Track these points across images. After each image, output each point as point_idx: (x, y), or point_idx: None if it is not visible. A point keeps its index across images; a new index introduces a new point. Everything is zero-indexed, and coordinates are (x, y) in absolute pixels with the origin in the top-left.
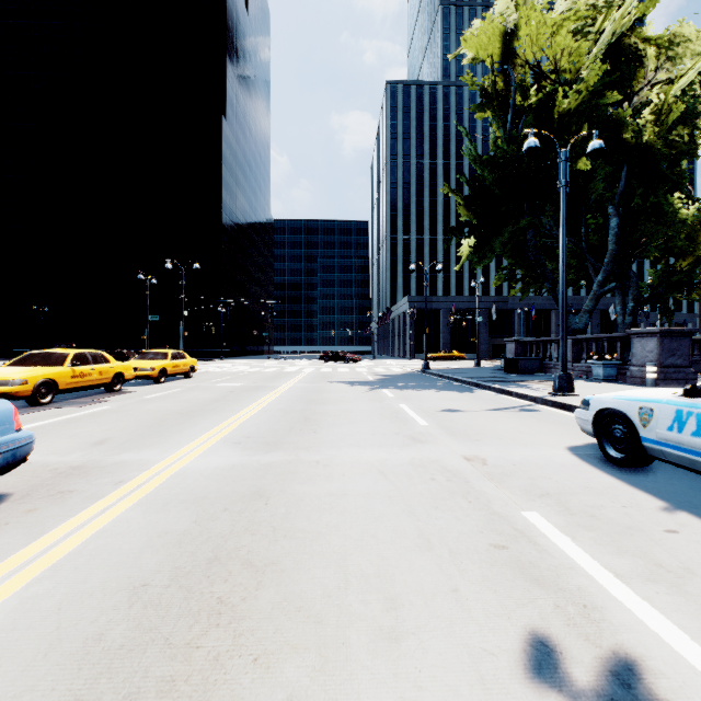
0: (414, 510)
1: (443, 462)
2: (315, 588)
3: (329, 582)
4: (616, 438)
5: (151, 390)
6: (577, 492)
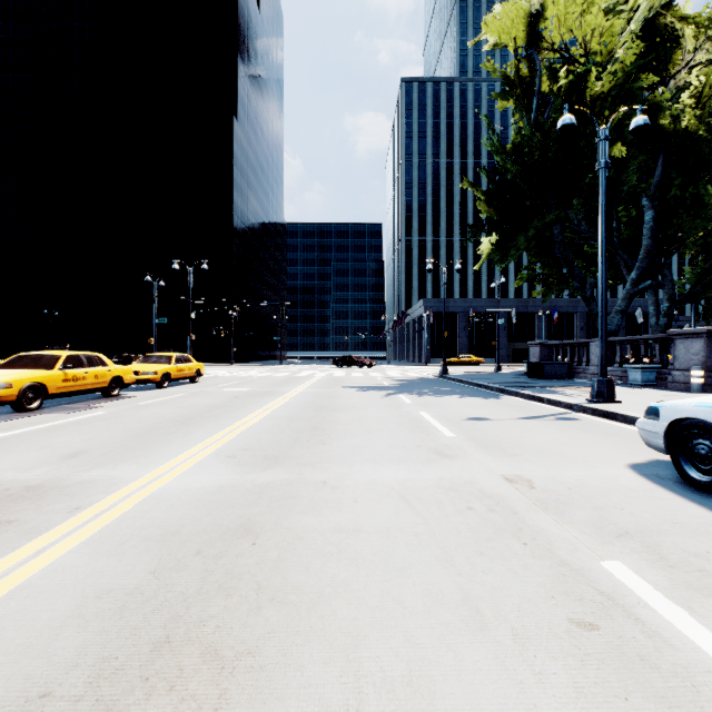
0: (451, 557)
1: (479, 484)
2: (309, 709)
3: (331, 694)
4: (699, 456)
5: (152, 395)
6: (666, 530)
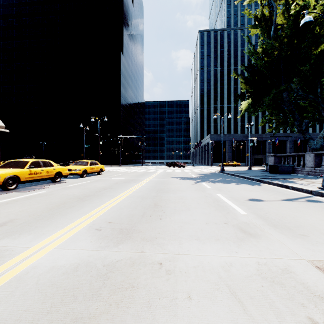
0: None
1: (297, 275)
2: None
3: None
4: None
5: (76, 181)
6: None
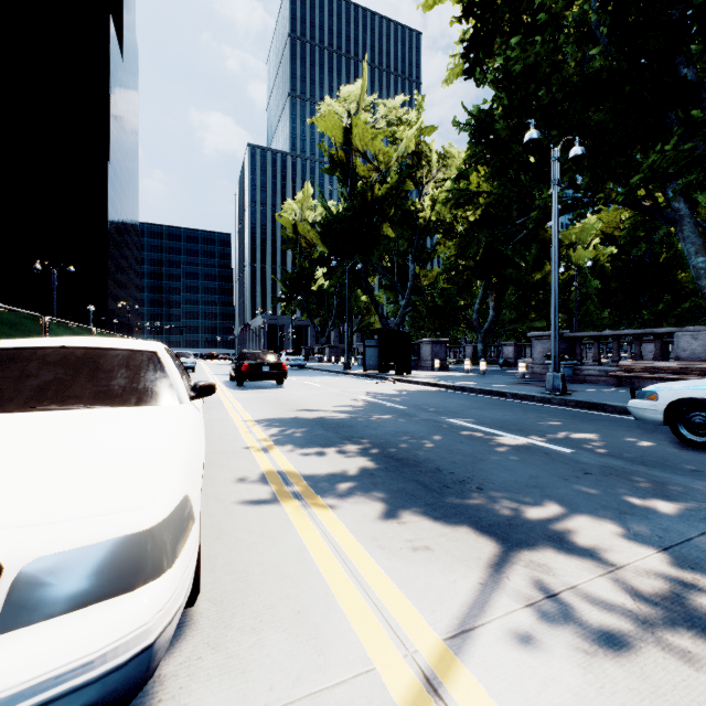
0: None
1: None
2: None
3: None
4: None
5: None
6: None
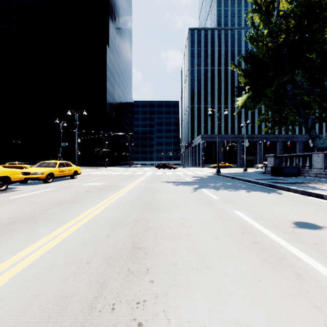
0: None
1: None
2: None
3: None
4: None
5: (31, 189)
6: None
